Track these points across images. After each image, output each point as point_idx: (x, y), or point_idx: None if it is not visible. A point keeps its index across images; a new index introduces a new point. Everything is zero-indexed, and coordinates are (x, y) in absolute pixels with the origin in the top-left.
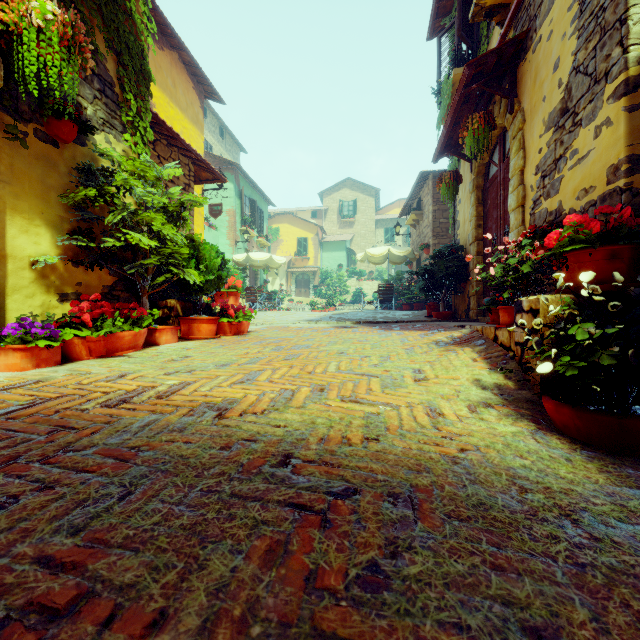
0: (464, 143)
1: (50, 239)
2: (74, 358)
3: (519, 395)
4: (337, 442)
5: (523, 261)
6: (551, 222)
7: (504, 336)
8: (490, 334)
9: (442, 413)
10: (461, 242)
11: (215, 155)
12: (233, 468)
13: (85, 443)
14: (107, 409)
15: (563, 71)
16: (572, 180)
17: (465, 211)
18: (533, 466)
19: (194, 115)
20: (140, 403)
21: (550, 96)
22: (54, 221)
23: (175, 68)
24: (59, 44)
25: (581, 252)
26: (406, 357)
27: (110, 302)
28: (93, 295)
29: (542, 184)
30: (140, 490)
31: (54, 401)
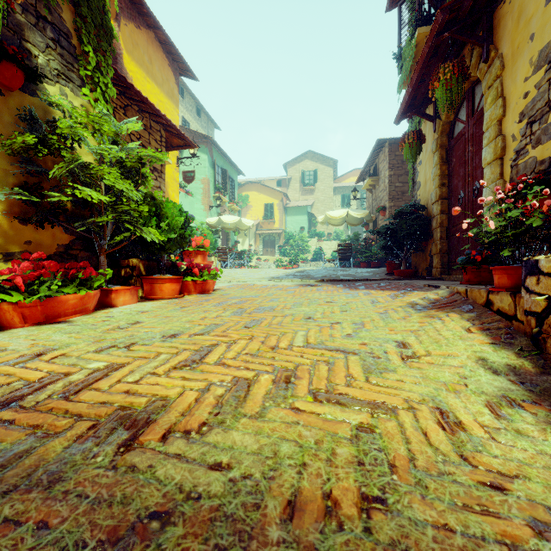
0: (427, 103)
1: None
2: (5, 326)
3: (546, 384)
4: (316, 514)
5: (523, 213)
6: (547, 170)
7: (504, 302)
8: (479, 298)
9: (459, 421)
10: (422, 202)
11: (191, 130)
12: None
13: None
14: None
15: None
16: None
17: (426, 171)
18: None
19: (169, 90)
20: (29, 407)
21: (541, 31)
22: None
23: (151, 46)
24: None
25: None
26: (383, 324)
27: (66, 262)
28: (36, 254)
29: (529, 131)
30: None
31: None
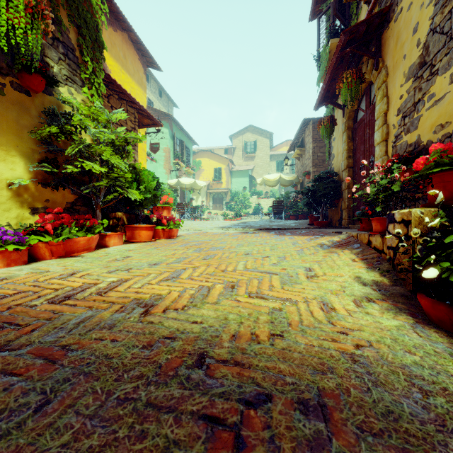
0: (338, 95)
1: (23, 166)
2: (39, 258)
3: (394, 290)
4: (247, 339)
5: (391, 182)
6: (412, 151)
7: (377, 241)
8: (364, 239)
9: (333, 308)
10: (335, 169)
11: (155, 109)
12: (151, 370)
13: (23, 341)
14: (52, 305)
15: (421, 33)
16: (429, 118)
17: (338, 146)
18: (423, 362)
19: (139, 79)
20: (81, 299)
21: (410, 54)
22: (27, 152)
23: (125, 45)
24: (25, 11)
25: (446, 173)
26: (298, 257)
27: (72, 214)
28: (56, 209)
29: (403, 123)
30: (59, 398)
31: (10, 297)
